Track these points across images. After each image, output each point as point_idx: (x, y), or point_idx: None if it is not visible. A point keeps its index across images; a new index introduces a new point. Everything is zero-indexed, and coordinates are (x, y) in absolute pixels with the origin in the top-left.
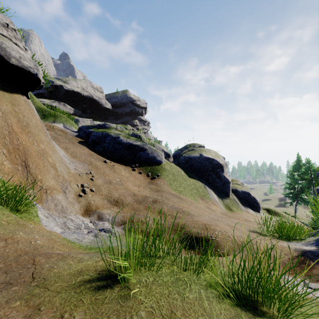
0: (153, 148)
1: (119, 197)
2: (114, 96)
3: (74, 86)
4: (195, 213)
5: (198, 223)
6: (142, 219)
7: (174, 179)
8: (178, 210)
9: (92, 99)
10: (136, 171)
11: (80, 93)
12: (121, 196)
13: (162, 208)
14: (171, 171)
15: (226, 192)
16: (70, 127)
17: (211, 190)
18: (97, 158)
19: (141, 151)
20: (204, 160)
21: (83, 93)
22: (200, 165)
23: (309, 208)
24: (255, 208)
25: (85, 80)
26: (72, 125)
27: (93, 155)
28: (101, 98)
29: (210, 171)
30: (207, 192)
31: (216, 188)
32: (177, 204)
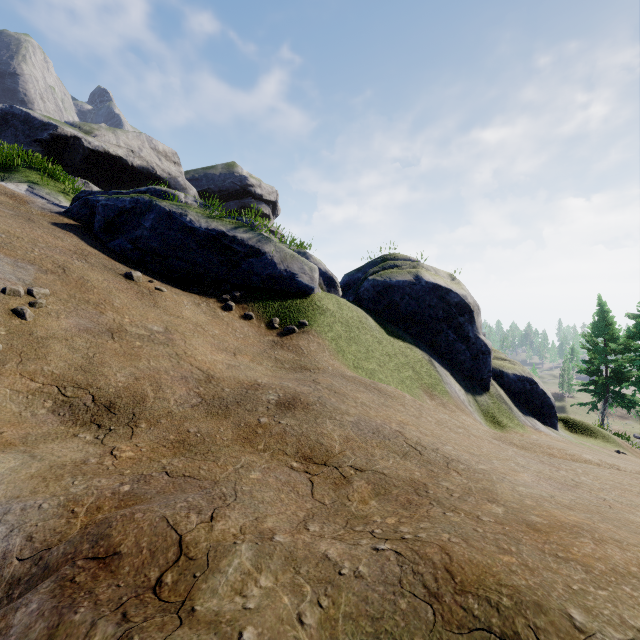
0: (288, 251)
1: (128, 387)
2: (205, 174)
3: (109, 143)
4: (456, 449)
5: (615, 568)
6: (192, 523)
7: (350, 338)
8: (391, 439)
9: (155, 176)
10: (234, 312)
11: (125, 161)
12: (141, 381)
13: (321, 431)
14: (339, 316)
15: (481, 376)
16: (49, 195)
17: (446, 372)
18: (104, 264)
19: (251, 257)
20: (426, 292)
21: (133, 160)
22: (416, 304)
23: (637, 415)
24: (546, 417)
25: (139, 133)
26: (61, 193)
27: (89, 256)
28: (174, 176)
29: (441, 322)
30: (439, 376)
31: (455, 366)
32: (376, 414)
